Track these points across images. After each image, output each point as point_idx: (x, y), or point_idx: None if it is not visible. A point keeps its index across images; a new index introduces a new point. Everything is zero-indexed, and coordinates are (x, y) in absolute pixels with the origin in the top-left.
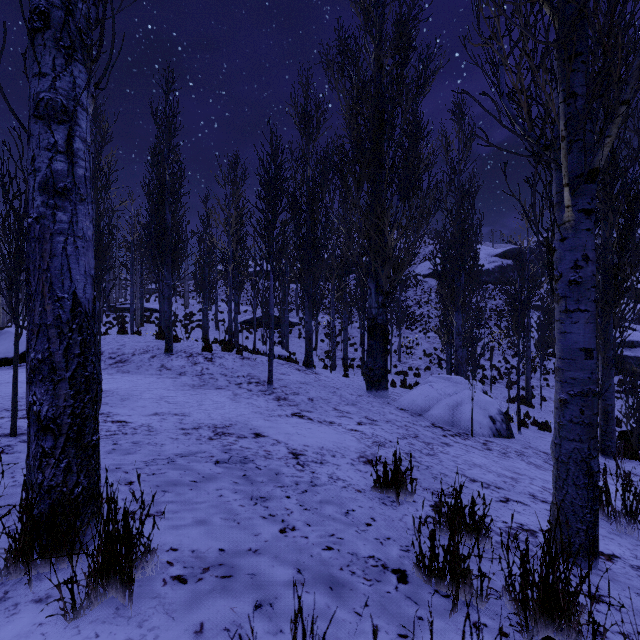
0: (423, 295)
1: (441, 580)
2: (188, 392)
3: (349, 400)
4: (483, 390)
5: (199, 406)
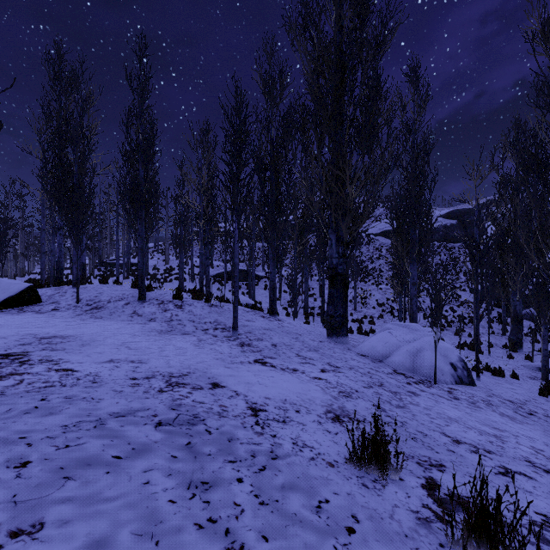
0: (375, 251)
1: None
2: (153, 337)
3: (311, 346)
4: (441, 337)
5: (160, 352)
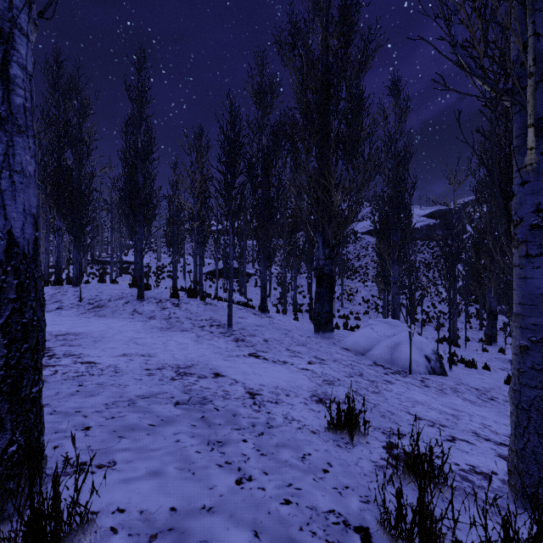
0: (361, 250)
1: (409, 542)
2: (156, 334)
3: (300, 341)
4: (418, 332)
5: (165, 347)
